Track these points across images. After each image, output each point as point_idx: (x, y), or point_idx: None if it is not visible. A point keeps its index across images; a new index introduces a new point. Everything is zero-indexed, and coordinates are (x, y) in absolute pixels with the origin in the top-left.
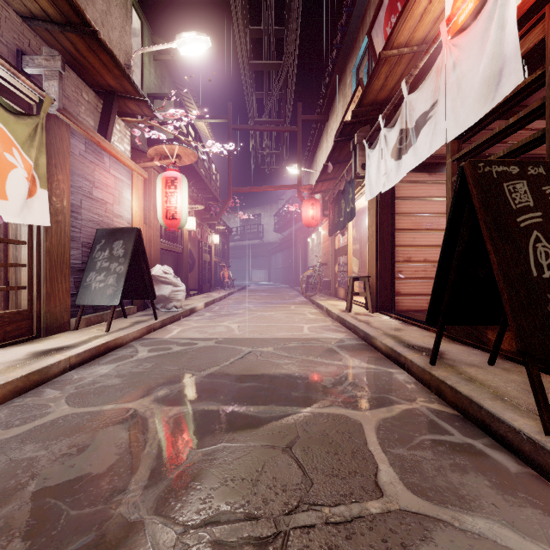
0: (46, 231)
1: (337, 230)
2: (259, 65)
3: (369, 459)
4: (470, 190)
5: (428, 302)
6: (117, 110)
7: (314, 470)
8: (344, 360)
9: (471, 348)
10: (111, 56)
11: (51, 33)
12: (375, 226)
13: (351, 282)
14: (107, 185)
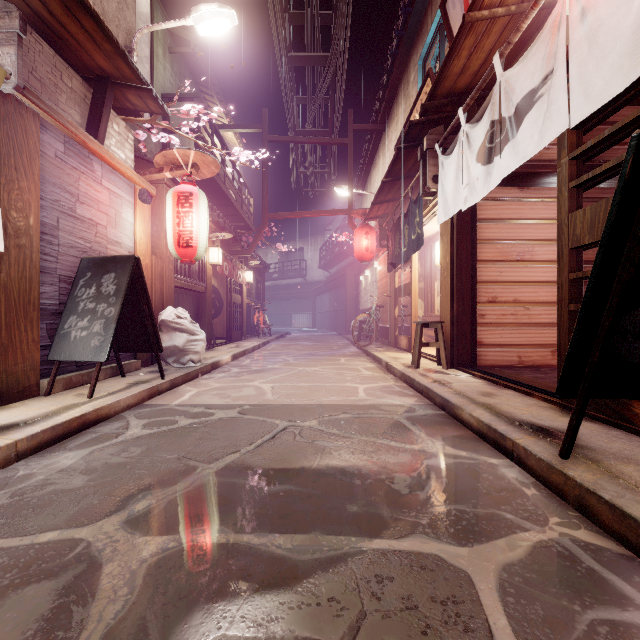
0: (1, 259)
1: (398, 264)
2: (300, 59)
3: None
4: None
5: (519, 356)
6: (112, 102)
7: None
8: (419, 442)
9: (606, 426)
10: (97, 21)
11: None
12: (451, 256)
13: (420, 329)
14: (99, 200)
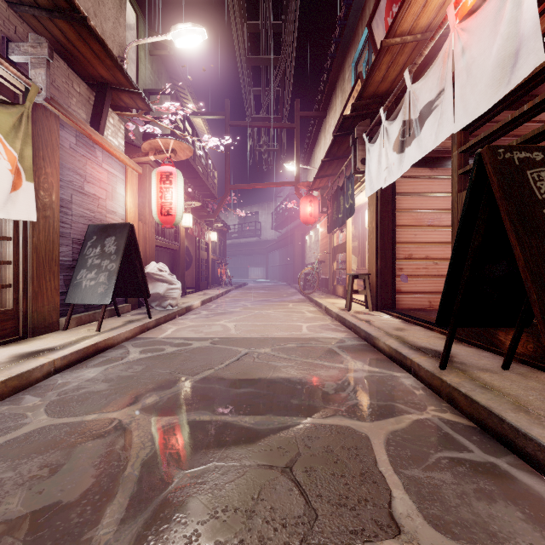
0: (33, 227)
1: (335, 227)
2: (256, 60)
3: (380, 483)
4: (489, 178)
5: (429, 301)
6: (110, 103)
7: (318, 497)
8: (345, 362)
9: (480, 350)
10: (102, 45)
11: (40, 20)
12: (376, 222)
13: (351, 280)
14: (100, 179)
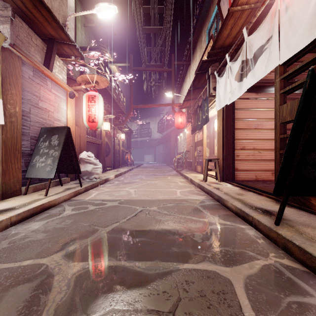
0: (2, 128)
1: (196, 130)
2: (148, 29)
3: None
4: None
5: (255, 175)
6: (56, 51)
7: None
8: (207, 217)
9: (297, 209)
10: (49, 11)
11: None
12: (222, 126)
13: (207, 162)
14: (49, 99)
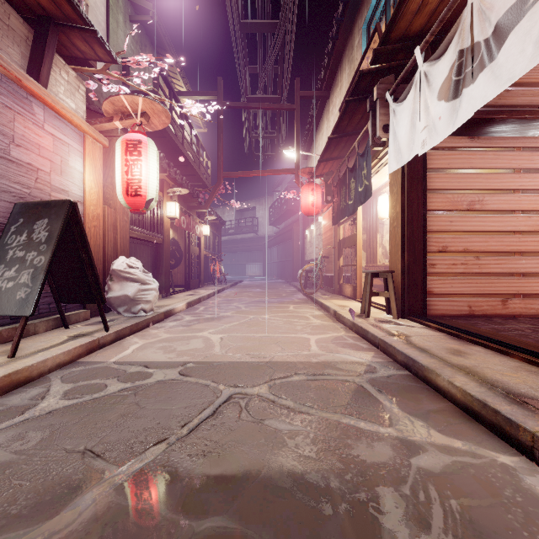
0: None
1: (344, 217)
2: (251, 26)
3: None
4: None
5: (469, 305)
6: (56, 45)
7: None
8: (395, 422)
9: None
10: None
11: None
12: (401, 206)
13: (370, 278)
14: (40, 145)
